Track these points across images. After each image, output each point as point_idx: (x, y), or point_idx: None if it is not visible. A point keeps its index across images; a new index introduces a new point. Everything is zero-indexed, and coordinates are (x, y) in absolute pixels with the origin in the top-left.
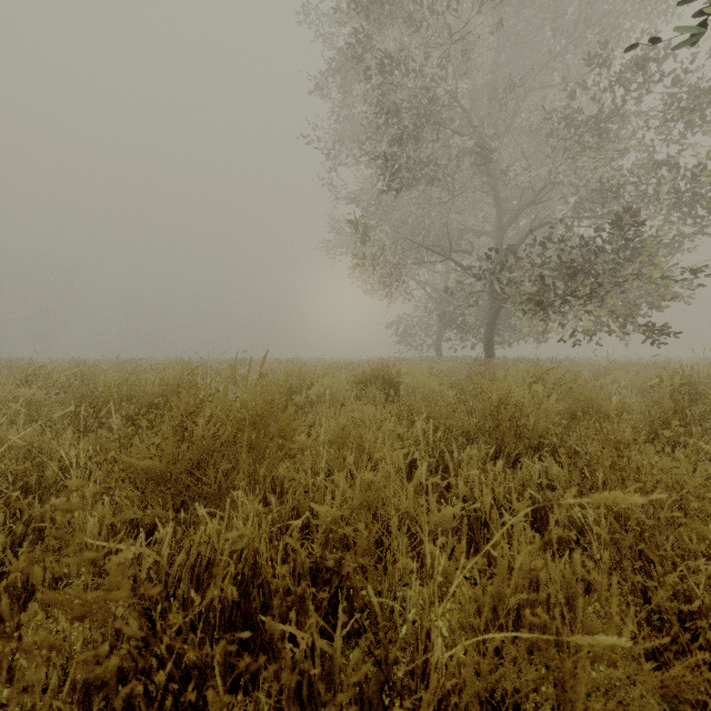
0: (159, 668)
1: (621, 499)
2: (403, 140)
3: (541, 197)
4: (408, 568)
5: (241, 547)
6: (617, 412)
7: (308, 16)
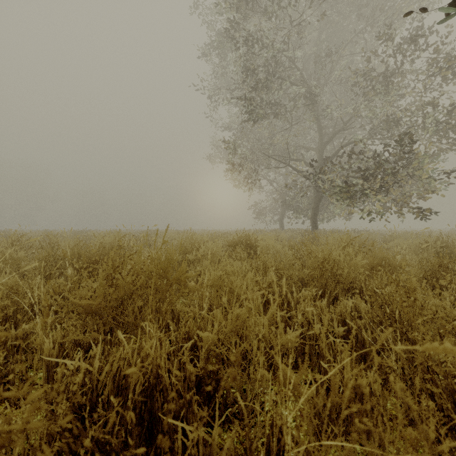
0: (88, 451)
1: (451, 350)
2: (259, 88)
3: (348, 125)
4: (265, 377)
5: (148, 363)
6: (401, 266)
7: (197, 9)
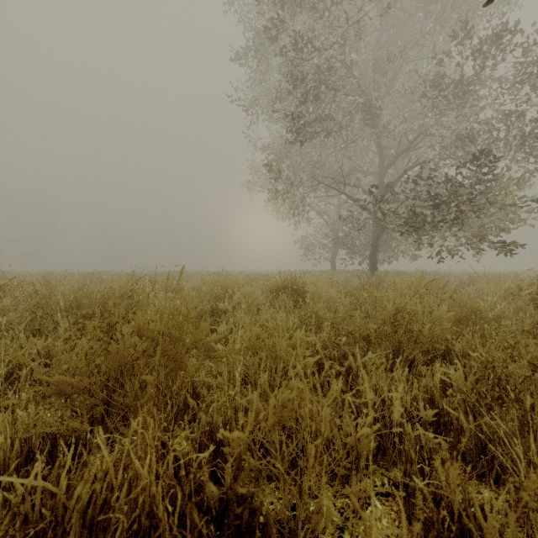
0: None
1: None
2: (307, 99)
3: (414, 145)
4: (329, 512)
5: (135, 495)
6: (497, 319)
7: (232, 5)
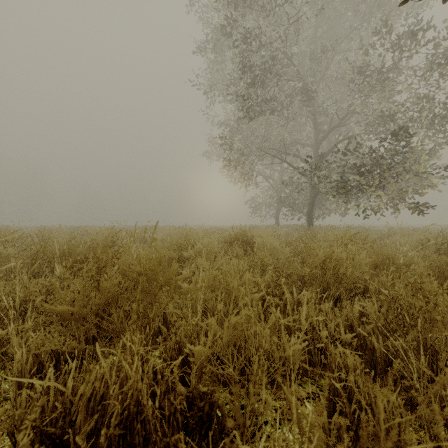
0: None
1: None
2: (255, 84)
3: (344, 121)
4: (268, 403)
5: (126, 388)
6: (406, 264)
7: (193, 6)
